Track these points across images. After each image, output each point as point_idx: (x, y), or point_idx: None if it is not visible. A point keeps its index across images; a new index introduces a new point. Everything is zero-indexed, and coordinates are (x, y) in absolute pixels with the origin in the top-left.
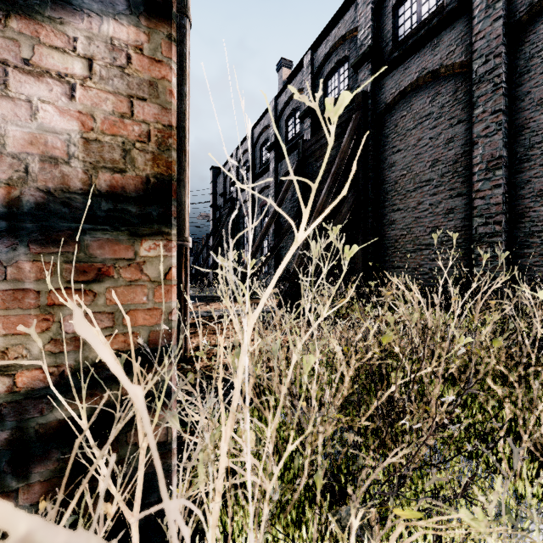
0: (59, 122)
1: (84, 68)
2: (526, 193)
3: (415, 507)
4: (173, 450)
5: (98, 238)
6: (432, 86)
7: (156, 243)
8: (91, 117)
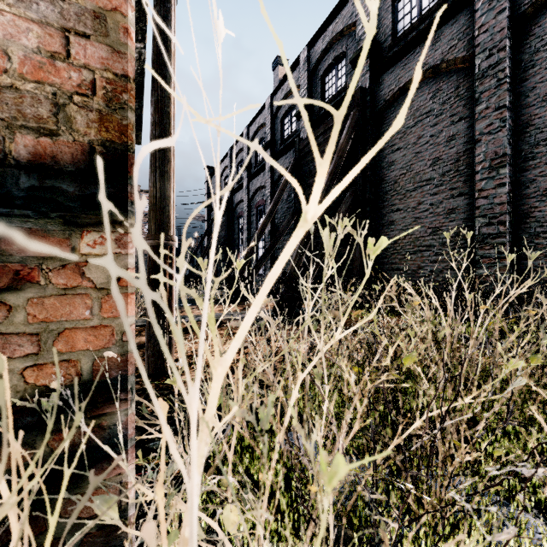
0: None
1: None
2: (531, 193)
3: None
4: (129, 519)
5: (15, 228)
6: (433, 82)
7: (104, 237)
8: (3, 53)
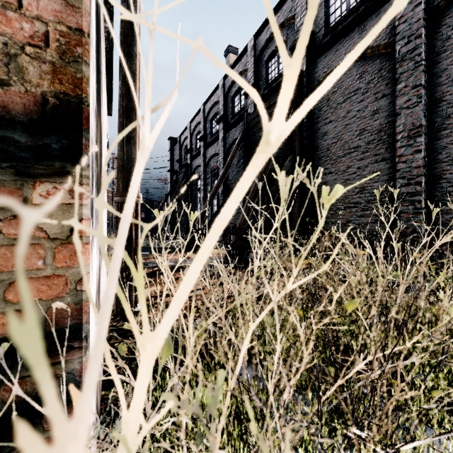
0: None
1: None
2: (443, 158)
3: None
4: None
5: None
6: (359, 65)
7: (57, 187)
8: None
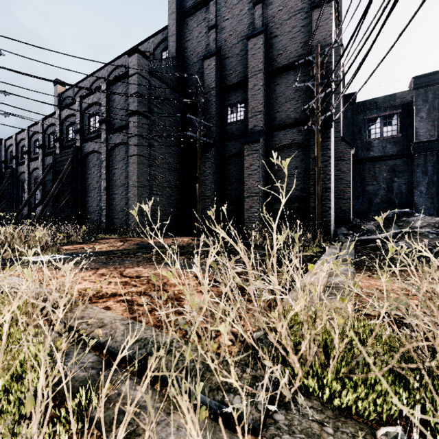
0: None
1: None
2: (112, 198)
3: None
4: None
5: None
6: (97, 155)
7: None
8: None
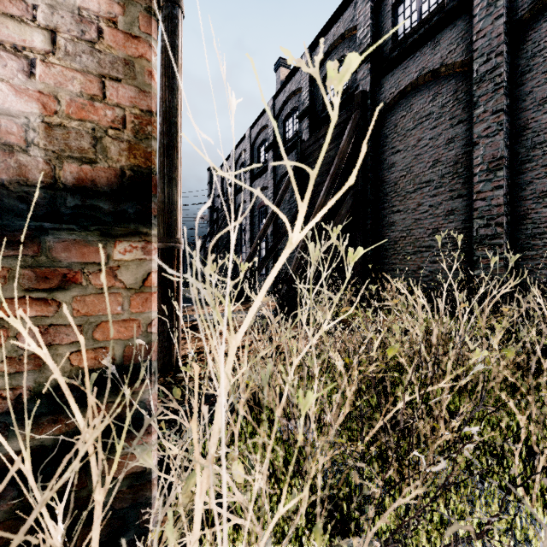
0: (15, 103)
1: (46, 41)
2: (528, 195)
3: (425, 540)
4: (153, 481)
5: (63, 239)
6: (432, 85)
7: (132, 245)
8: (54, 98)
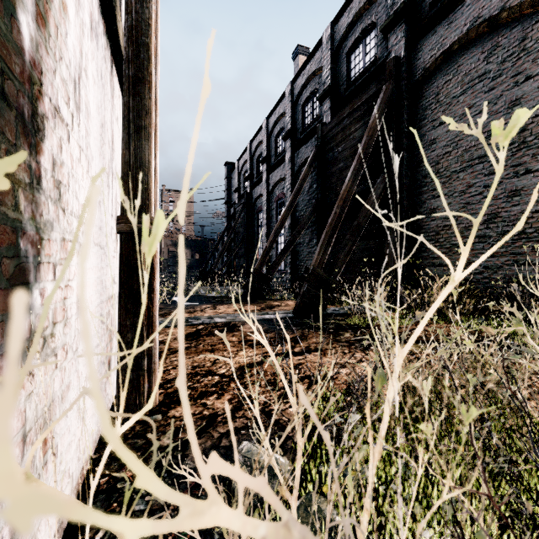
0: None
1: None
2: None
3: None
4: None
5: None
6: (488, 38)
7: None
8: None
